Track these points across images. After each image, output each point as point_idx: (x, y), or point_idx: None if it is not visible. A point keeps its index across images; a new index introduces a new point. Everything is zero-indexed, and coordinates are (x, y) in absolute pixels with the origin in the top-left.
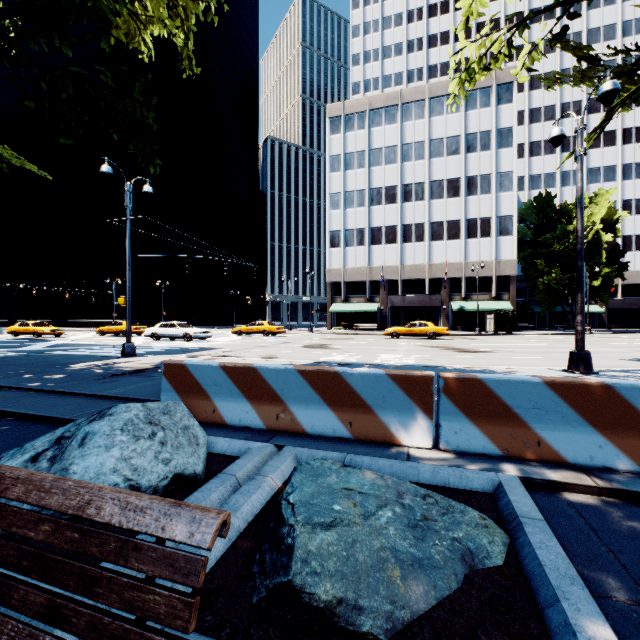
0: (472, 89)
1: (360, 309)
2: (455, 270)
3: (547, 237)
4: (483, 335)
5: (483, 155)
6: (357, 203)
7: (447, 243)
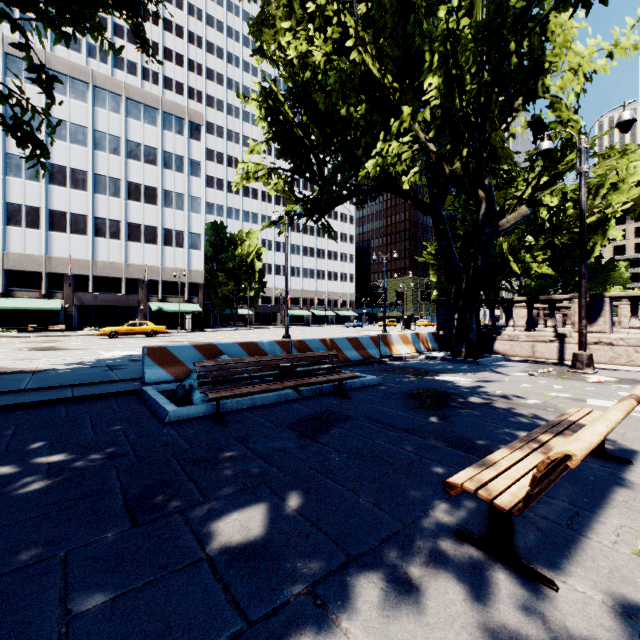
0: (169, 112)
1: (36, 306)
2: (153, 273)
3: (223, 256)
4: (185, 332)
5: (178, 175)
6: (27, 173)
7: (145, 246)
